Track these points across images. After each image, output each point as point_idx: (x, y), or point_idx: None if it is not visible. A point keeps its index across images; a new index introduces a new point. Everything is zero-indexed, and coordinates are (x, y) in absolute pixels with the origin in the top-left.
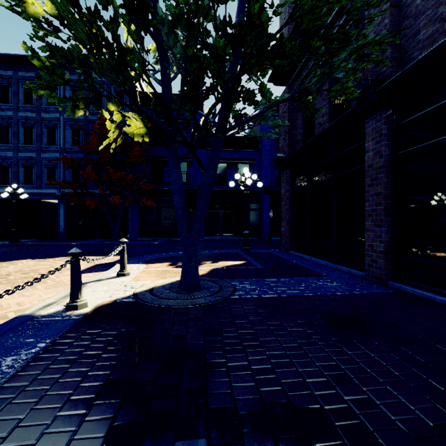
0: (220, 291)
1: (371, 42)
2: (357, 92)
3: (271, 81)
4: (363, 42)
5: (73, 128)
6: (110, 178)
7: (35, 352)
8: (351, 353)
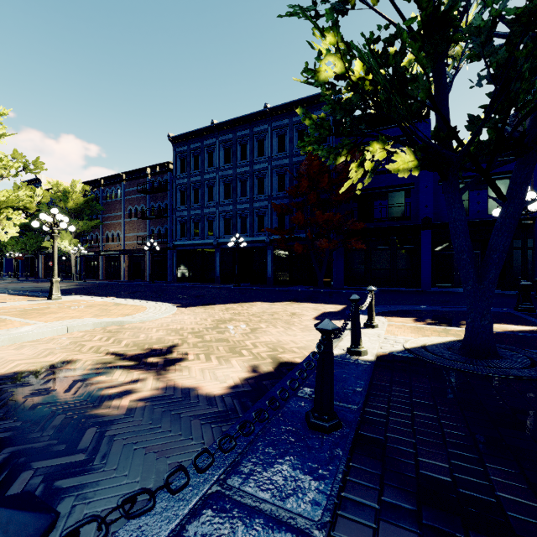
0: (536, 364)
1: None
2: None
3: None
4: None
5: (279, 174)
6: (317, 221)
7: (362, 387)
8: None
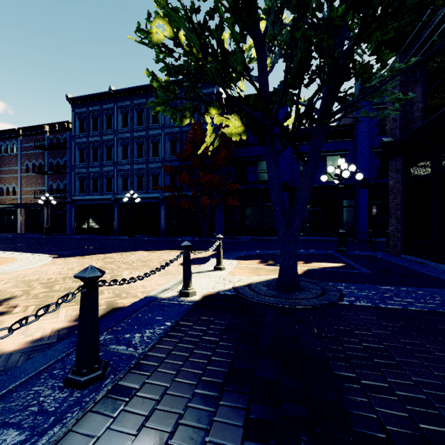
0: (324, 294)
1: None
2: None
3: (374, 54)
4: None
5: (171, 140)
6: (201, 181)
7: (164, 329)
8: None
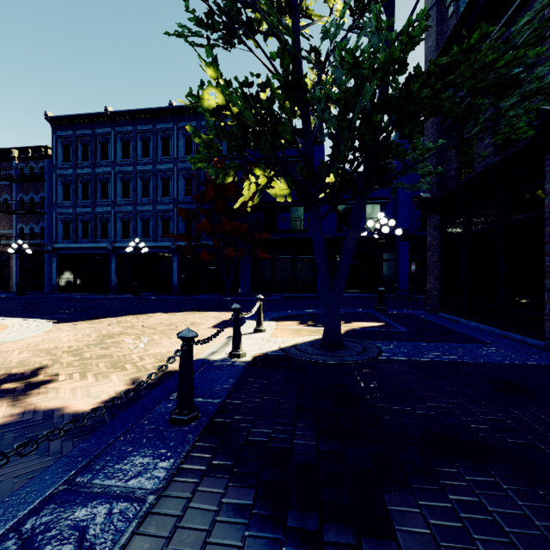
0: (365, 351)
1: (547, 88)
2: (534, 124)
3: None
4: (537, 85)
5: (186, 177)
6: (224, 229)
7: (230, 384)
8: (519, 414)
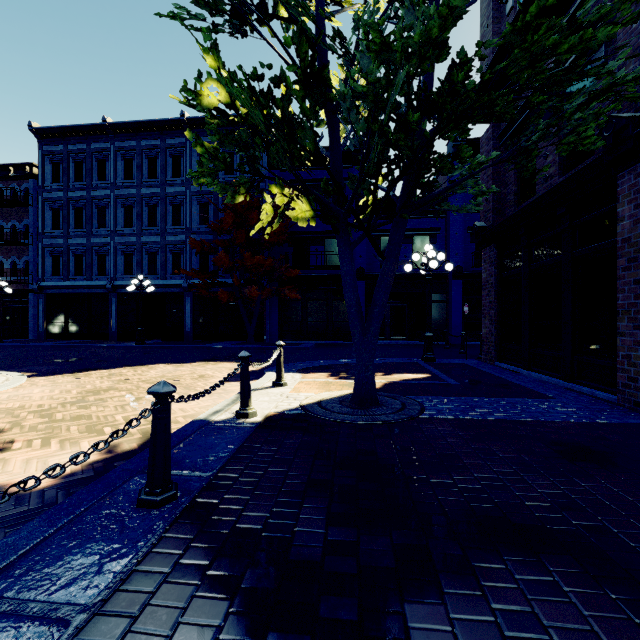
0: (404, 409)
1: (620, 84)
2: (604, 135)
3: None
4: (608, 82)
5: (201, 203)
6: (246, 264)
7: (229, 452)
8: (586, 486)
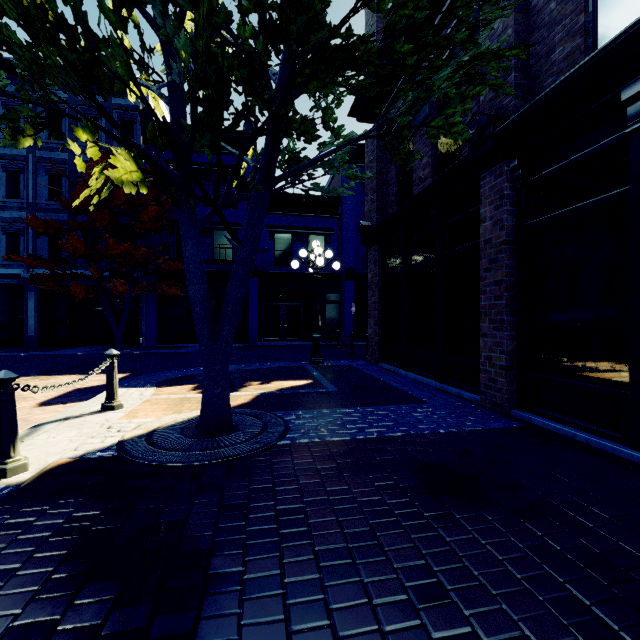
0: (263, 433)
1: (486, 53)
2: (470, 133)
3: (353, 115)
4: (474, 52)
5: (50, 173)
6: (109, 253)
7: None
8: (452, 539)
